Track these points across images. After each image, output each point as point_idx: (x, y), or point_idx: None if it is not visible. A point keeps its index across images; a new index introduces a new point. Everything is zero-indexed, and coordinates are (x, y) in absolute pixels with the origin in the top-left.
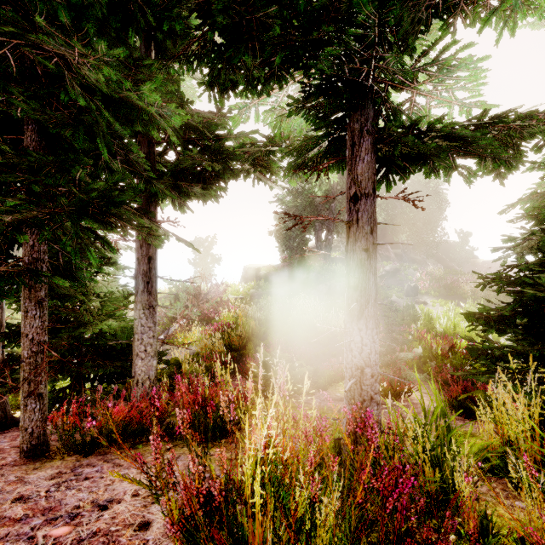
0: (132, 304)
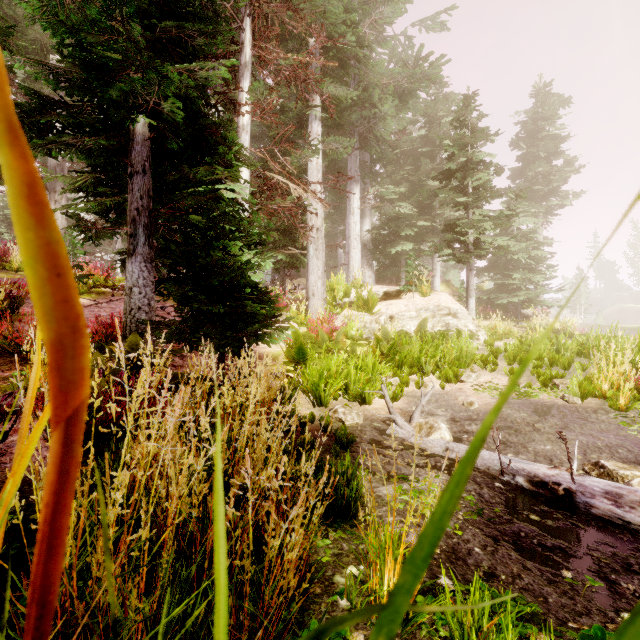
0: None
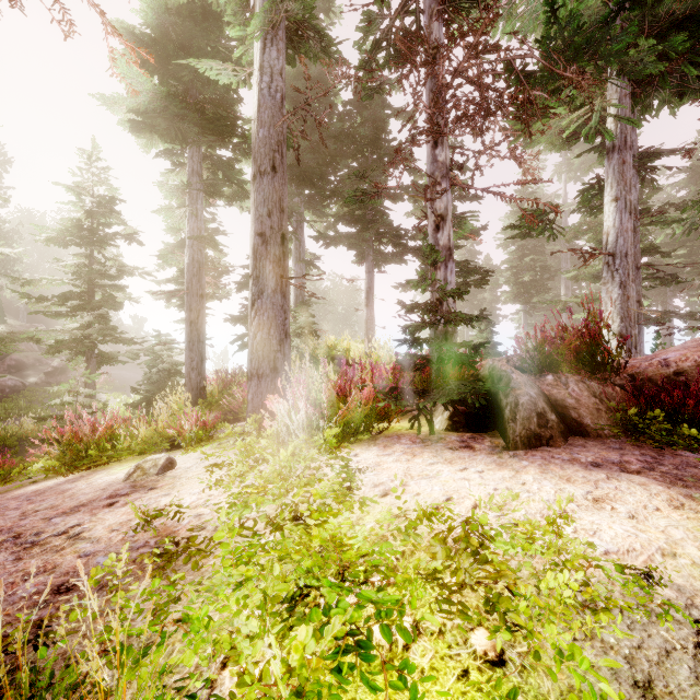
0: None
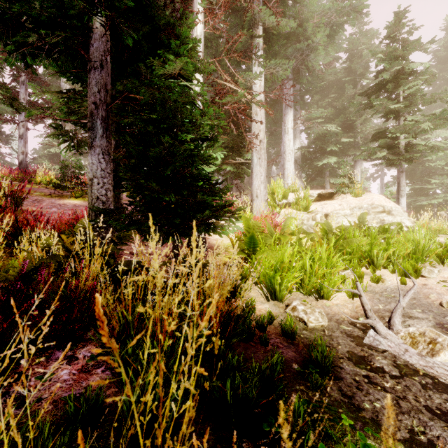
0: None
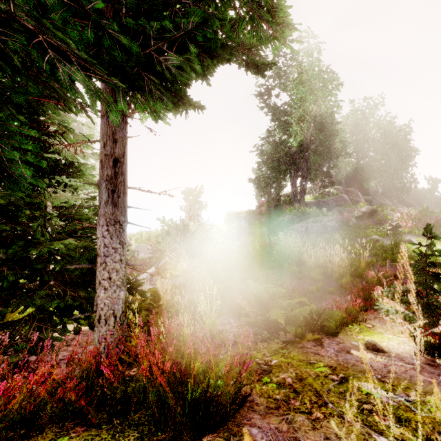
0: (132, 240)
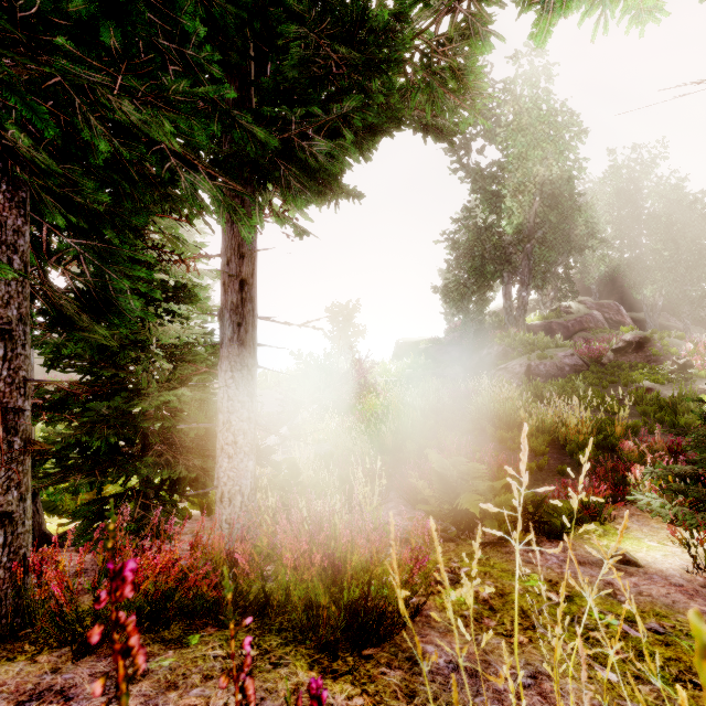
0: None
